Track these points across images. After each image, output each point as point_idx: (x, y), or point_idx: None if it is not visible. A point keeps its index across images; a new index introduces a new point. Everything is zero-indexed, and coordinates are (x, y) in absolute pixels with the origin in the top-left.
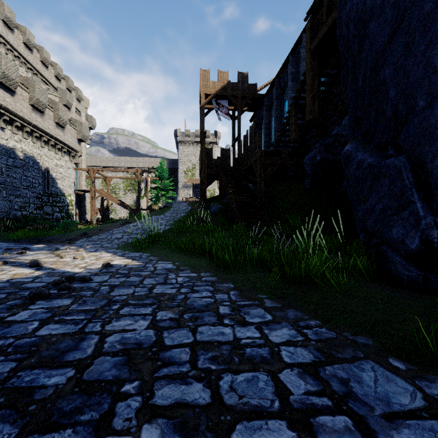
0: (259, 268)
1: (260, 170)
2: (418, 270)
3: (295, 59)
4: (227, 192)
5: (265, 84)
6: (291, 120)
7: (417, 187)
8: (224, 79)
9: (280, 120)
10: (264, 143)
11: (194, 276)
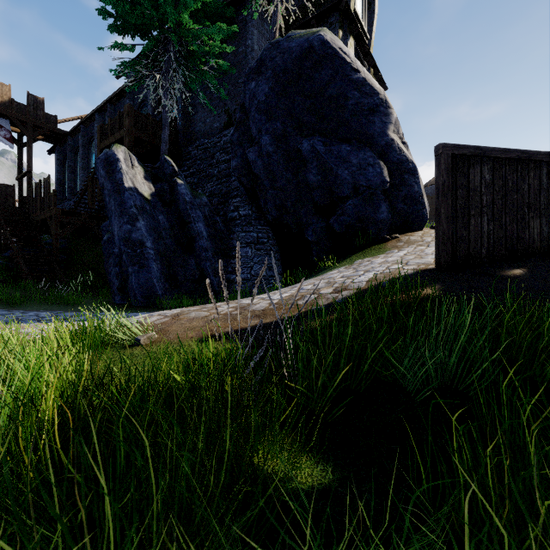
0: (43, 305)
1: (56, 228)
2: (121, 296)
3: (103, 120)
4: (11, 246)
5: (70, 118)
6: (89, 190)
7: (119, 264)
8: (3, 93)
9: (88, 171)
10: (68, 188)
11: None
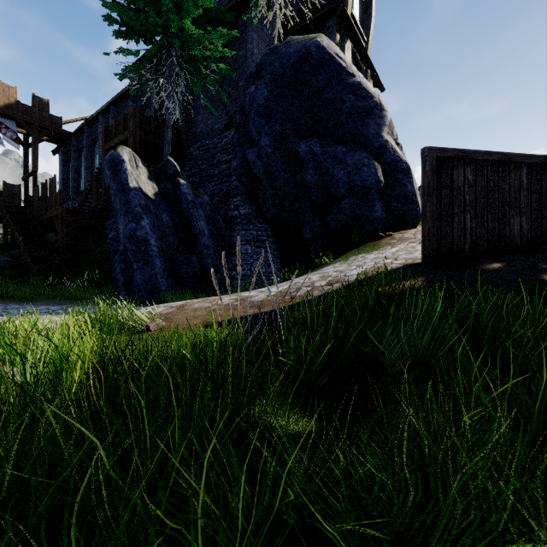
0: (51, 300)
1: (62, 226)
2: (126, 292)
3: (106, 121)
4: (19, 244)
5: (74, 119)
6: (94, 189)
7: (124, 261)
8: (9, 95)
9: (92, 171)
10: (72, 188)
11: (3, 304)
